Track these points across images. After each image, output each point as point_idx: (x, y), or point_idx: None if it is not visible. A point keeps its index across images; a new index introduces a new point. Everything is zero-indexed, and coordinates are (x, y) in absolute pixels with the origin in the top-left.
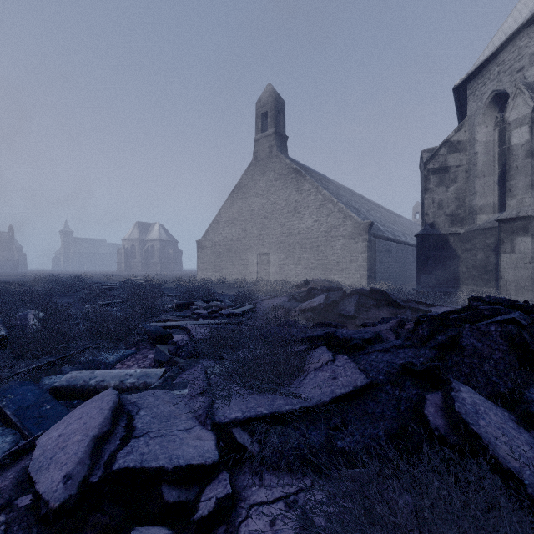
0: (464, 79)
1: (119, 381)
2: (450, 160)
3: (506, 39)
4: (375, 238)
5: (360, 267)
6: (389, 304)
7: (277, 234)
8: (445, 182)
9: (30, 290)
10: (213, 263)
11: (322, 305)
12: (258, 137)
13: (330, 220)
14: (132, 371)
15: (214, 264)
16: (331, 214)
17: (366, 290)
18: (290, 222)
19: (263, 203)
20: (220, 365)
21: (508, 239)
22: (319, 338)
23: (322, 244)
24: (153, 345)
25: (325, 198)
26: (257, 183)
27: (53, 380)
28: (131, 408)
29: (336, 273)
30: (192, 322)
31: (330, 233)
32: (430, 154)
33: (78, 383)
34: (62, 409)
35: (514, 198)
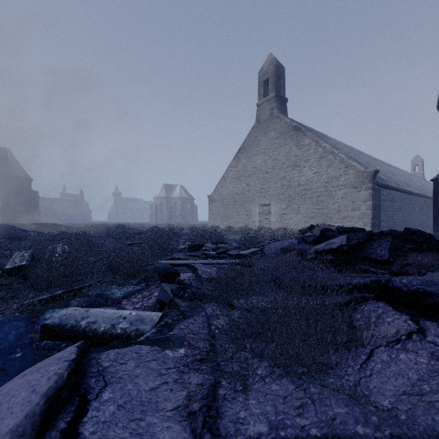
0: None
1: (110, 325)
2: None
3: None
4: (379, 187)
5: (363, 215)
6: (433, 248)
7: (277, 187)
8: None
9: (81, 232)
10: (221, 213)
11: (345, 247)
12: (260, 102)
13: (331, 171)
14: (126, 313)
15: (222, 214)
16: (332, 164)
17: (398, 231)
18: (290, 175)
19: (264, 160)
20: (228, 319)
21: None
22: (364, 288)
23: (322, 194)
24: (160, 282)
25: (325, 151)
26: (259, 142)
27: (54, 315)
28: (93, 383)
29: (337, 221)
30: (200, 261)
31: (331, 183)
32: None
33: (69, 322)
34: (29, 360)
35: None
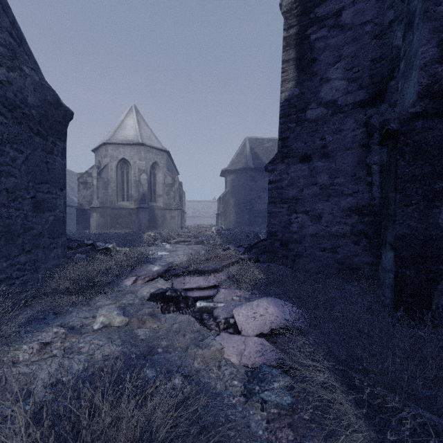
0: (93, 149)
1: None
2: (88, 180)
3: (100, 145)
4: (67, 206)
5: None
6: None
7: None
8: (86, 188)
9: None
10: None
11: None
12: None
13: None
14: None
15: None
16: None
17: None
18: None
19: None
20: None
21: (92, 213)
22: None
23: None
24: None
25: None
26: None
27: None
28: None
29: None
30: None
31: None
32: (80, 175)
33: None
34: None
35: (94, 201)
